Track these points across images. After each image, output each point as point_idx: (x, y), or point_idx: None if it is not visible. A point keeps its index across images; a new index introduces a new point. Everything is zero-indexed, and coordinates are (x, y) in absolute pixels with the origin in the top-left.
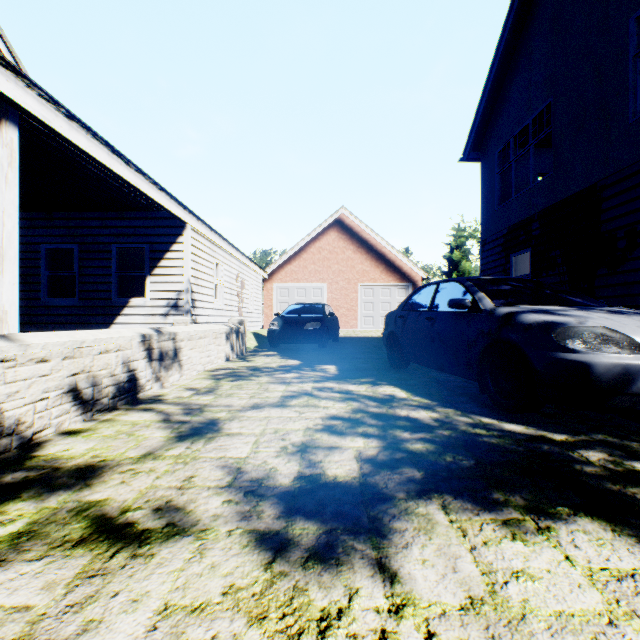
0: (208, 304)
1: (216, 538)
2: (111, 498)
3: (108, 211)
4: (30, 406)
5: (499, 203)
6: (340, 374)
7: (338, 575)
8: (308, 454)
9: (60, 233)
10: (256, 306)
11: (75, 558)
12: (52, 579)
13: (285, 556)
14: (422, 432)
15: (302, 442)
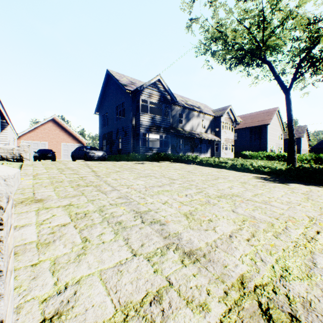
0: None
1: None
2: None
3: None
4: None
5: (102, 128)
6: None
7: None
8: None
9: None
10: None
11: None
12: None
13: None
14: None
15: None
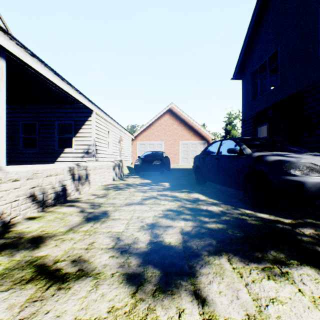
0: (104, 151)
1: (105, 278)
2: (49, 254)
3: (53, 104)
4: (9, 204)
5: (251, 100)
6: (171, 187)
7: (172, 300)
8: (155, 230)
9: (29, 116)
10: (128, 153)
11: (26, 290)
12: (13, 303)
13: (143, 289)
14: (215, 218)
15: (152, 223)
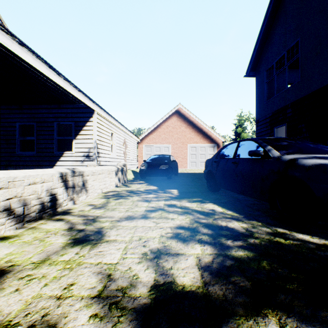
0: (107, 155)
1: None
2: None
3: (52, 104)
4: None
5: (267, 99)
6: (180, 195)
7: None
8: (162, 261)
9: (26, 116)
10: (134, 156)
11: None
12: None
13: None
14: (240, 240)
15: (157, 249)
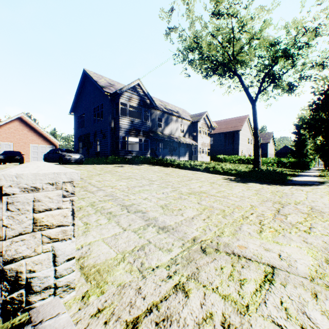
0: None
1: None
2: None
3: None
4: None
5: (78, 129)
6: None
7: None
8: None
9: None
10: None
11: None
12: None
13: None
14: None
15: None
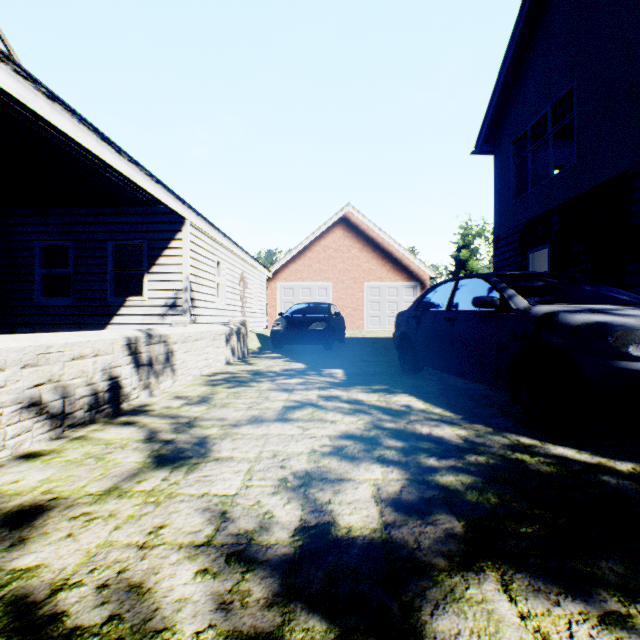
0: (209, 304)
1: None
2: (45, 564)
3: (104, 206)
4: None
5: (514, 197)
6: (348, 379)
7: None
8: (313, 490)
9: (55, 230)
10: (260, 306)
11: None
12: None
13: None
14: (452, 457)
15: (306, 471)
